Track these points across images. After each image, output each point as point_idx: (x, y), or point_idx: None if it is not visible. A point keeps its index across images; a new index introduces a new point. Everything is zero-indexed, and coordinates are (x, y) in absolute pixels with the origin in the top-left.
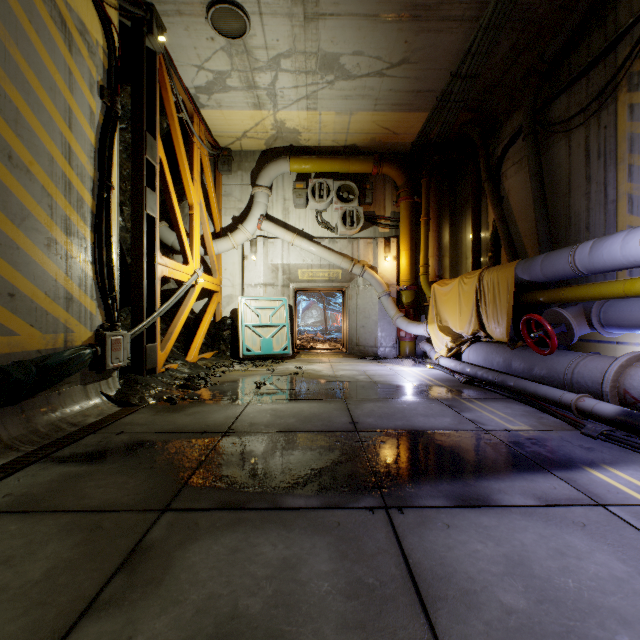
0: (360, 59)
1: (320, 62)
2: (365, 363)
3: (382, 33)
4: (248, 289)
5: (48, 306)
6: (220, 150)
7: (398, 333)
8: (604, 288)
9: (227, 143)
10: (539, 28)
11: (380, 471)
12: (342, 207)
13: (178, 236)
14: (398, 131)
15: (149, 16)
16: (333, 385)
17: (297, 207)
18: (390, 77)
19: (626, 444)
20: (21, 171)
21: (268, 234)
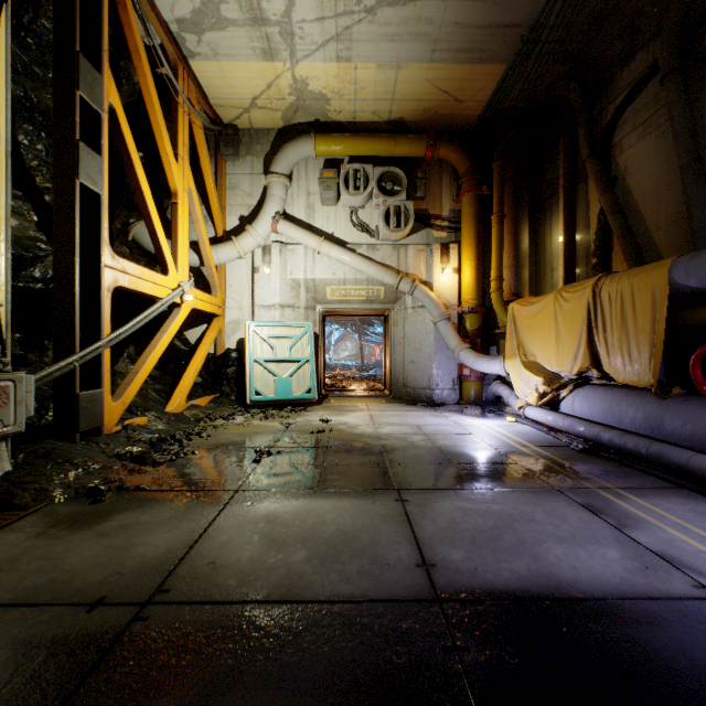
0: None
1: None
2: (417, 412)
3: None
4: (259, 312)
5: None
6: (222, 126)
7: (460, 370)
8: None
9: (231, 117)
10: None
11: None
12: (385, 202)
13: (151, 232)
14: (461, 96)
15: None
16: (376, 455)
17: (325, 203)
18: None
19: None
20: None
21: (287, 239)
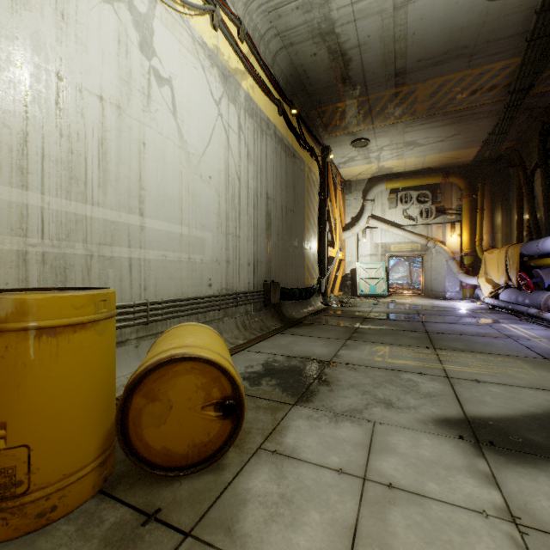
0: (428, 139)
1: (405, 144)
2: (434, 300)
3: (439, 130)
4: (361, 258)
5: (311, 271)
6: (345, 182)
7: (461, 283)
8: (549, 260)
9: (349, 178)
10: (543, 108)
11: (423, 319)
12: (420, 207)
13: (331, 236)
14: (459, 157)
15: (327, 151)
16: (411, 306)
17: (390, 208)
18: (448, 141)
19: (530, 321)
20: (309, 232)
21: (372, 225)
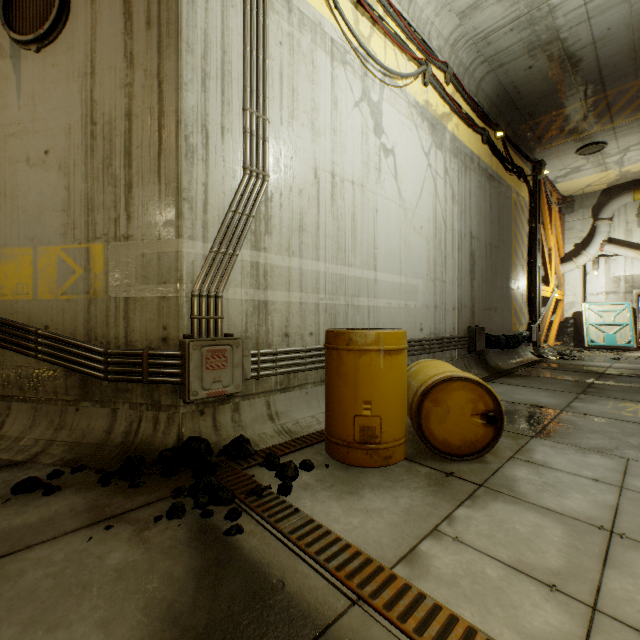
0: None
1: None
2: None
3: None
4: (589, 297)
5: (519, 315)
6: (564, 199)
7: None
8: None
9: (570, 193)
10: None
11: None
12: None
13: (544, 270)
14: None
15: (540, 166)
16: None
17: None
18: None
19: None
20: (516, 269)
21: (608, 253)
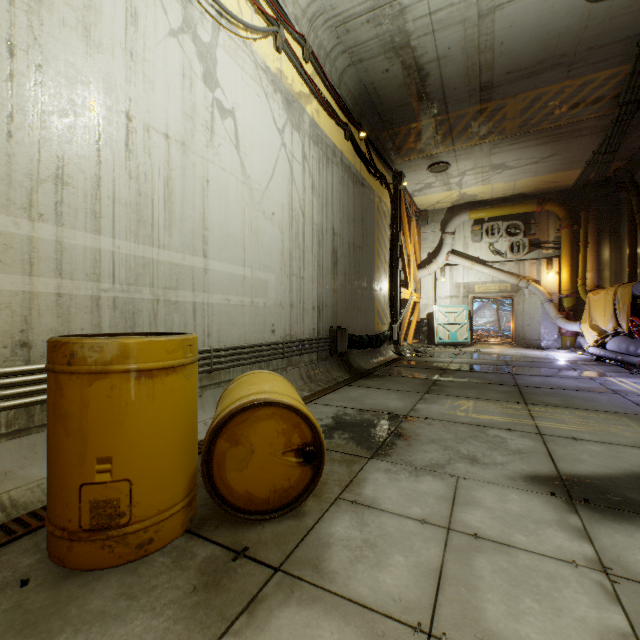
0: (519, 161)
1: (491, 167)
2: (527, 350)
3: (533, 150)
4: (439, 300)
5: (382, 315)
6: (420, 213)
7: (559, 330)
8: None
9: (425, 208)
10: None
11: (513, 371)
12: (509, 240)
13: (404, 275)
14: (557, 181)
15: (400, 177)
16: (499, 356)
17: (474, 242)
18: (543, 162)
19: None
20: (379, 271)
21: (452, 262)
